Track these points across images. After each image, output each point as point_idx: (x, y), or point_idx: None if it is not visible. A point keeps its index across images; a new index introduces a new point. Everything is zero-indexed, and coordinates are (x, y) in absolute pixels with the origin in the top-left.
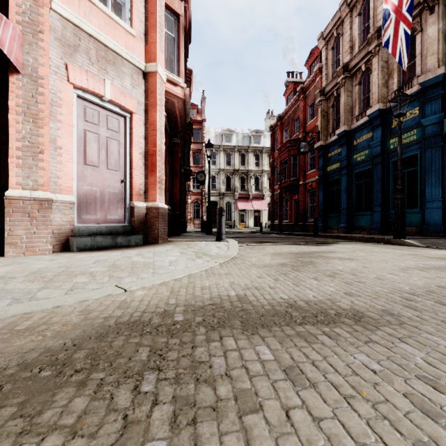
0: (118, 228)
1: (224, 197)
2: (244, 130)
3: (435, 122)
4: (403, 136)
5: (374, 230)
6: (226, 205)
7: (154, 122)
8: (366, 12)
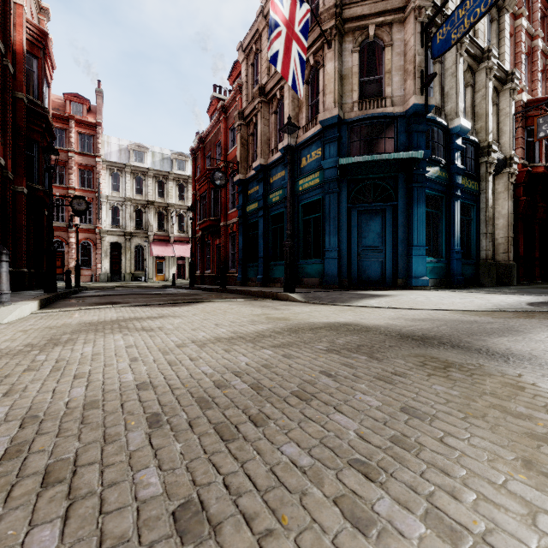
0: None
1: (132, 238)
2: (165, 150)
3: (333, 167)
4: (310, 178)
5: None
6: (136, 250)
7: None
8: None
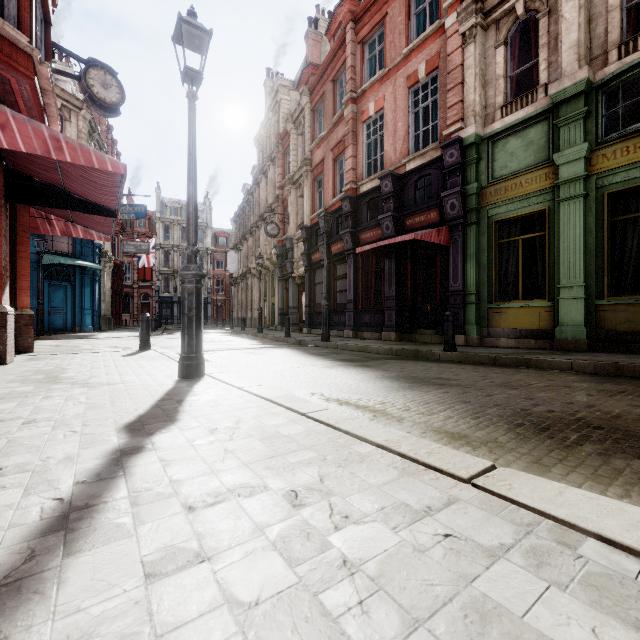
0: None
1: None
2: None
3: (34, 253)
4: None
5: None
6: None
7: None
8: None
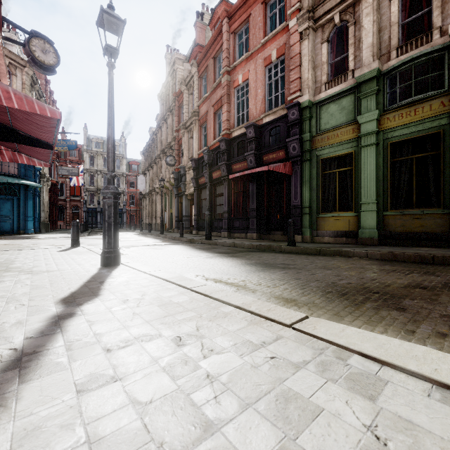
0: None
1: None
2: None
3: None
4: None
5: None
6: None
7: None
8: None
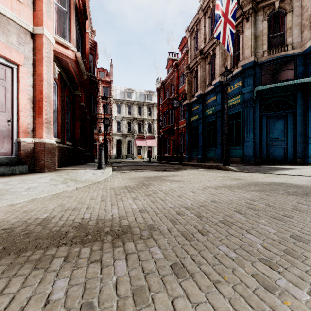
0: (2, 159)
1: (126, 137)
2: (141, 90)
3: (250, 91)
4: (233, 99)
5: (217, 160)
6: (128, 143)
7: (41, 74)
8: (213, 17)
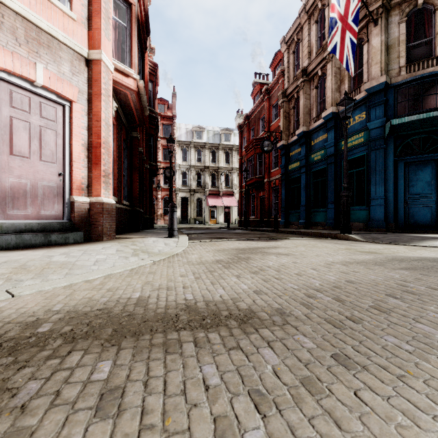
0: (53, 224)
1: (194, 193)
2: (215, 128)
3: (379, 126)
4: (353, 138)
5: (328, 225)
6: (197, 202)
7: (98, 112)
8: (322, 21)
